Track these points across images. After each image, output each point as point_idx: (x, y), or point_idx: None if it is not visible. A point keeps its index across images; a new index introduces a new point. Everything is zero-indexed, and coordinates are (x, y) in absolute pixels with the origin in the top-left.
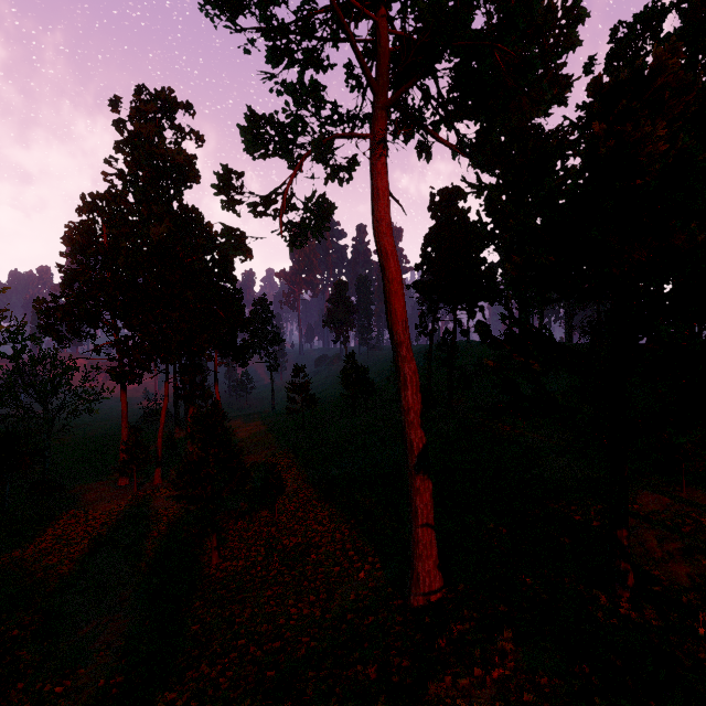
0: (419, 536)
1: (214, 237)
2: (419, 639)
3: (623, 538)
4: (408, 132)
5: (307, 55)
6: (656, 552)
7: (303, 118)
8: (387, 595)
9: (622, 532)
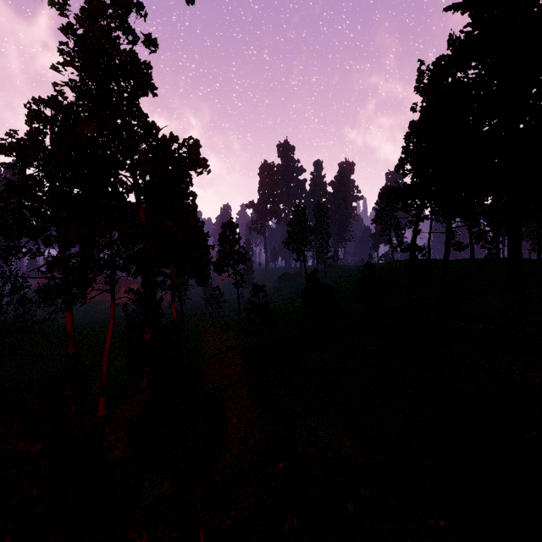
0: None
1: (165, 146)
2: None
3: None
4: None
5: None
6: None
7: None
8: None
9: None
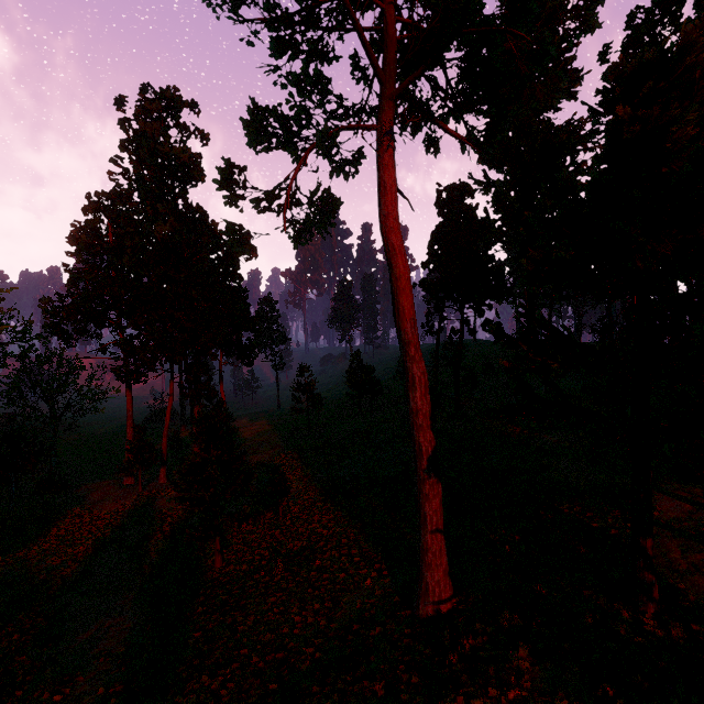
0: (428, 544)
1: (219, 236)
2: (429, 653)
3: (647, 550)
4: (416, 125)
5: (311, 46)
6: (681, 563)
7: (308, 110)
8: (395, 604)
9: (646, 543)
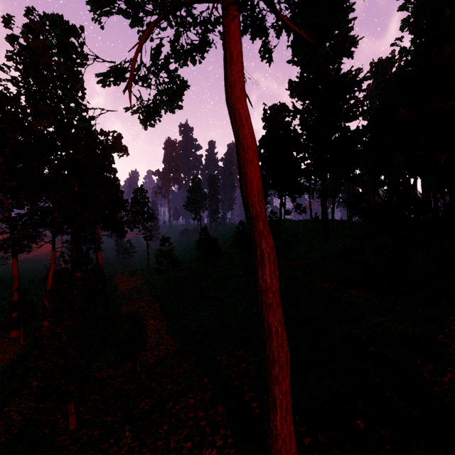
0: (278, 429)
1: (95, 136)
2: None
3: None
4: (255, 30)
5: None
6: None
7: None
8: None
9: None
